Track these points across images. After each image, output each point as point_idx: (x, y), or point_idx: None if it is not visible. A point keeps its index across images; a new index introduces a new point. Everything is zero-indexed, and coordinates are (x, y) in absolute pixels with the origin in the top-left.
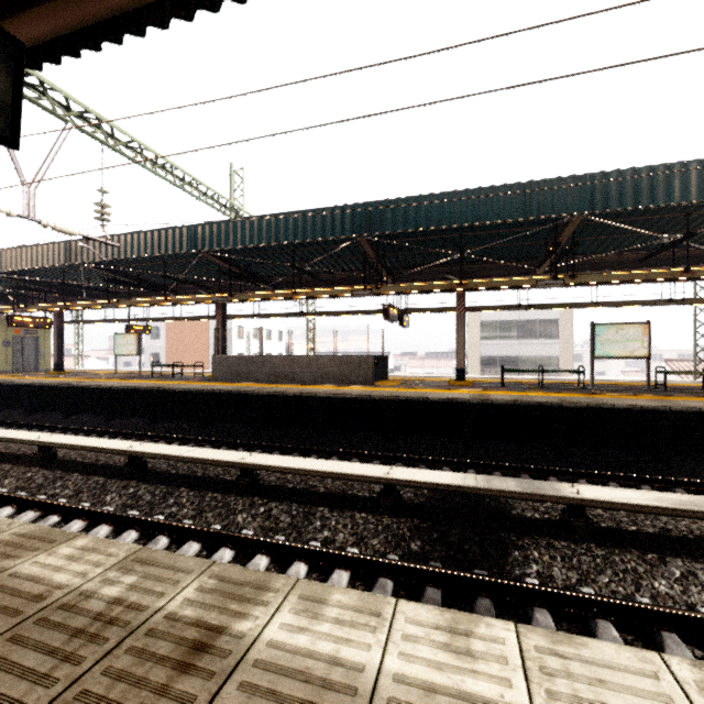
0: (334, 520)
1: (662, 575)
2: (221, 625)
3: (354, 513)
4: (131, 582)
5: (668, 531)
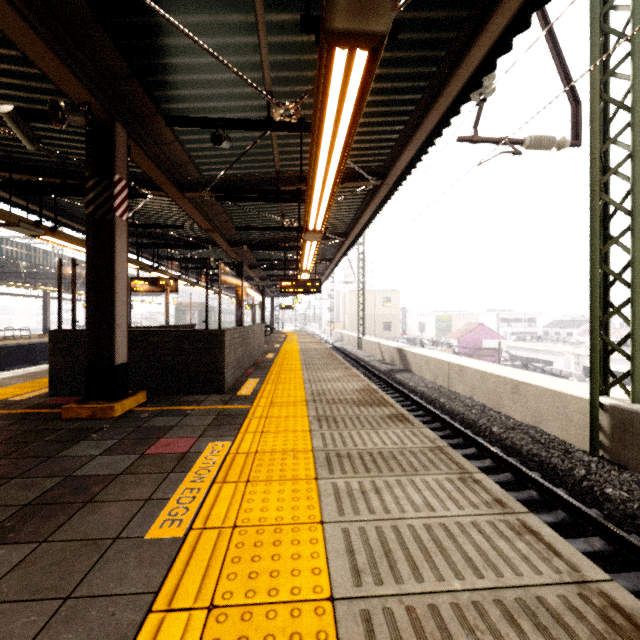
0: None
1: None
2: None
3: None
4: None
5: None
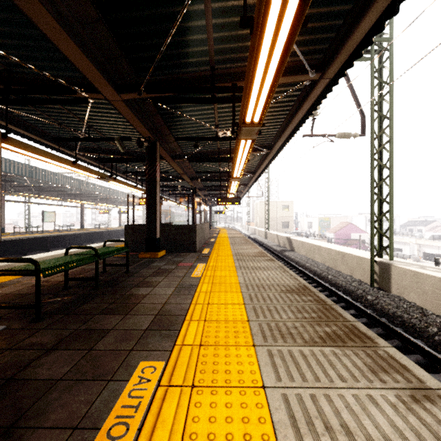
0: None
1: None
2: None
3: None
4: None
5: None
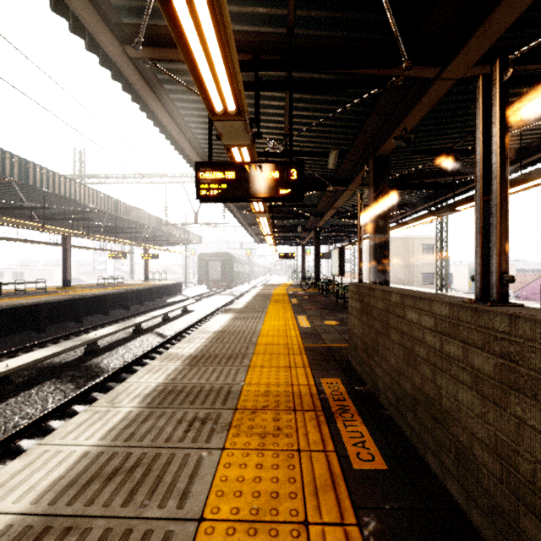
0: (6, 410)
1: (131, 348)
2: (214, 332)
3: (3, 403)
4: (199, 340)
5: (109, 342)
